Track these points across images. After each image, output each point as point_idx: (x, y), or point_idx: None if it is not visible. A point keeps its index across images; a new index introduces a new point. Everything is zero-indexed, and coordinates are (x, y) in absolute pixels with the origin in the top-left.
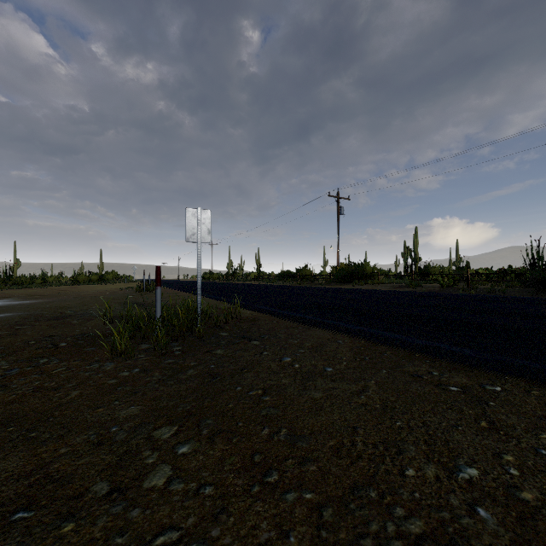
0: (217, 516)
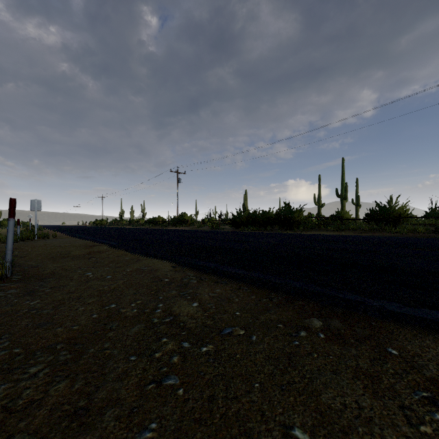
0: None
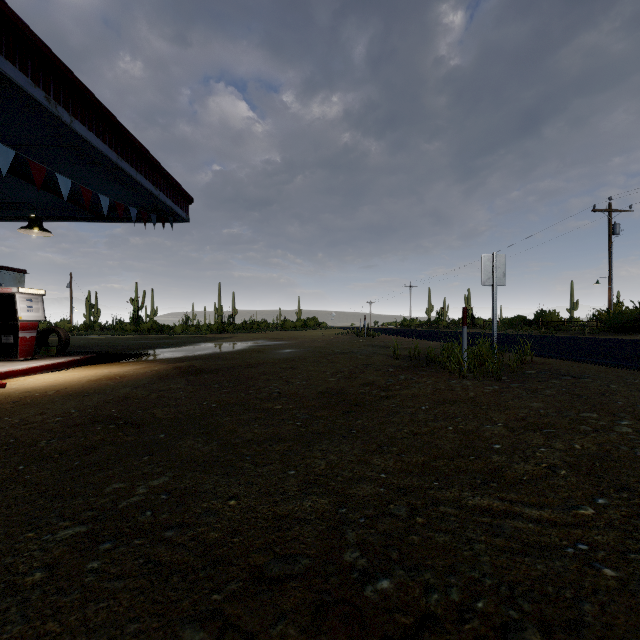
0: None
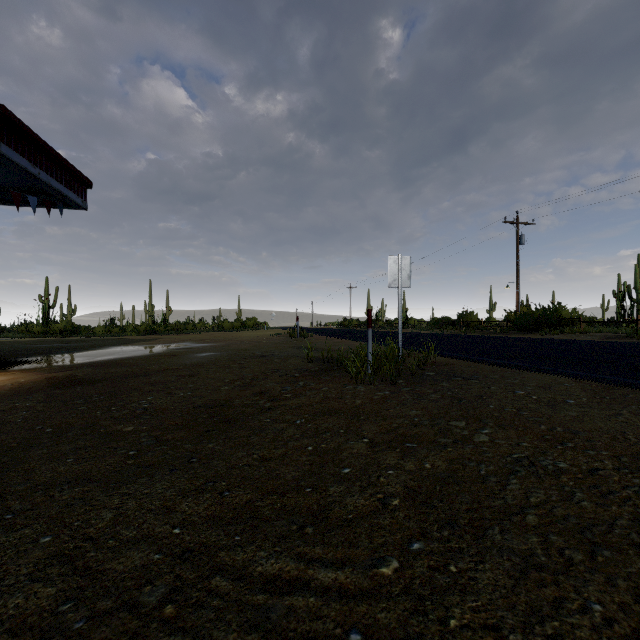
0: (544, 453)
